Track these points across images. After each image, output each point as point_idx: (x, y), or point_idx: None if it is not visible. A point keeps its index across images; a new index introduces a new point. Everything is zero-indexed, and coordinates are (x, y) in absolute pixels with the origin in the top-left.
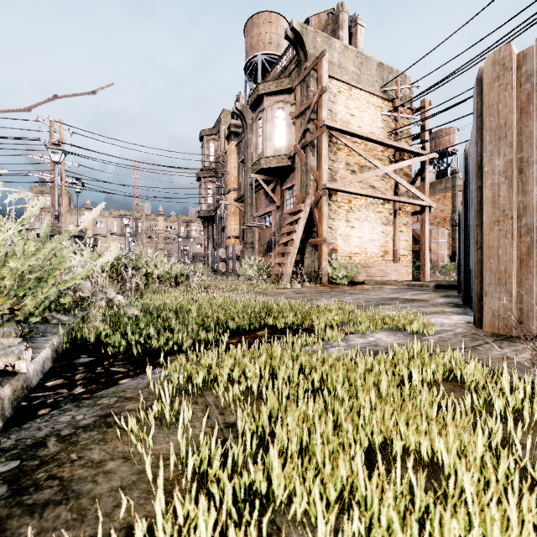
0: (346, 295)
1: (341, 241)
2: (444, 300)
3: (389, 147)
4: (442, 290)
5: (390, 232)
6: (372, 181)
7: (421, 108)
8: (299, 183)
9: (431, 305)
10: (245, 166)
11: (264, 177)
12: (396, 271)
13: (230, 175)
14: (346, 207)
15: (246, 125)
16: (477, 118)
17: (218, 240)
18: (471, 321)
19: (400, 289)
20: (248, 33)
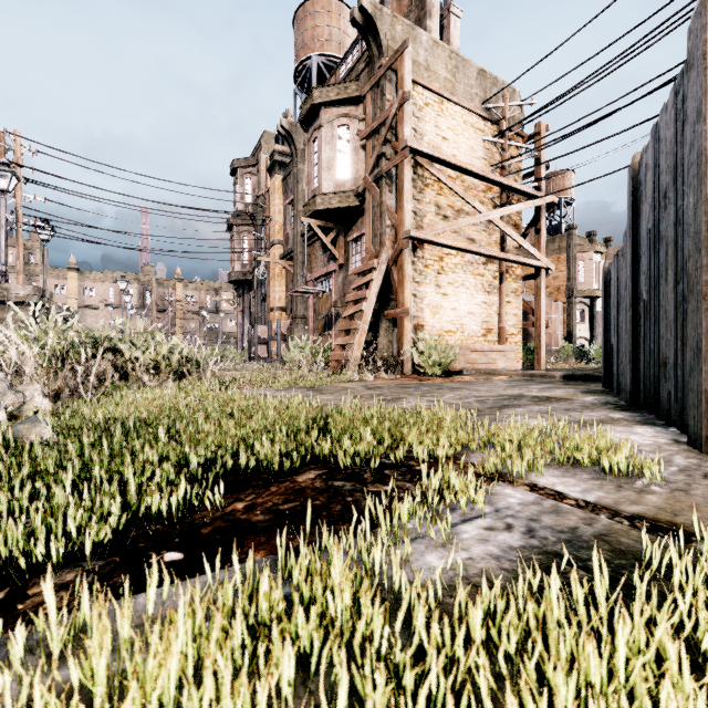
0: (445, 392)
1: (429, 314)
2: (594, 399)
3: (495, 184)
4: (576, 383)
5: (494, 302)
6: (471, 232)
7: (535, 135)
8: (370, 231)
9: (583, 408)
10: (294, 209)
11: (321, 223)
12: (504, 356)
13: (273, 222)
14: (437, 267)
15: (295, 151)
16: (704, 71)
17: (257, 313)
18: (678, 439)
19: (516, 381)
20: (299, 26)
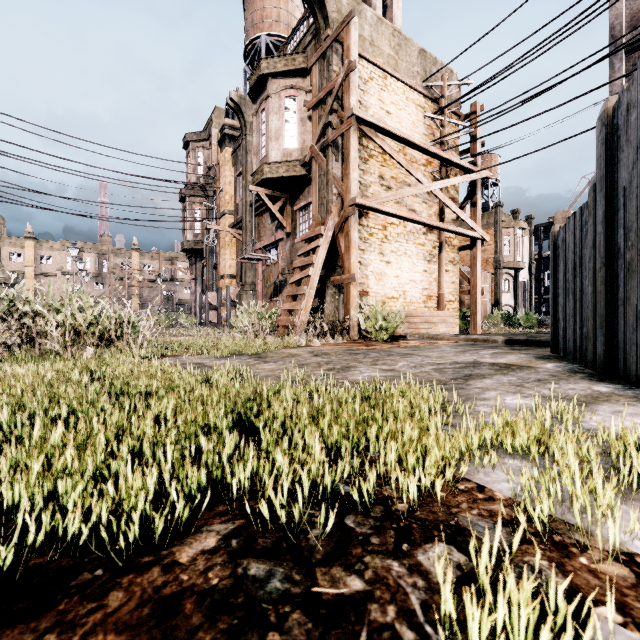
0: (396, 358)
1: (373, 280)
2: (555, 366)
3: (435, 157)
4: (521, 347)
5: (434, 270)
6: (413, 203)
7: (472, 114)
8: (317, 199)
9: (555, 378)
10: (243, 179)
11: (269, 191)
12: (444, 321)
13: (223, 193)
14: (380, 235)
15: (244, 123)
16: None
17: (208, 281)
18: None
19: (462, 345)
20: (249, 7)
